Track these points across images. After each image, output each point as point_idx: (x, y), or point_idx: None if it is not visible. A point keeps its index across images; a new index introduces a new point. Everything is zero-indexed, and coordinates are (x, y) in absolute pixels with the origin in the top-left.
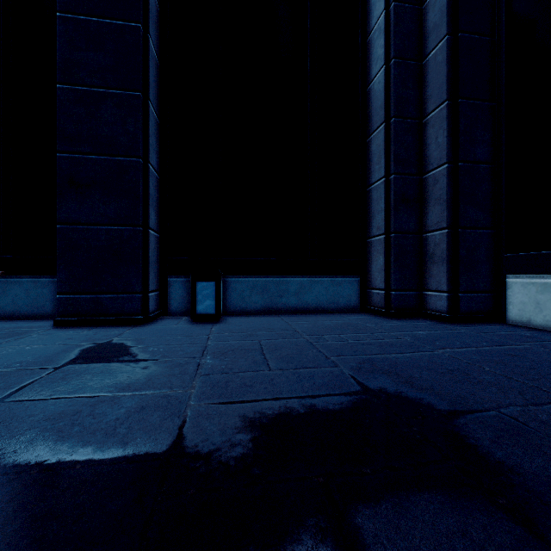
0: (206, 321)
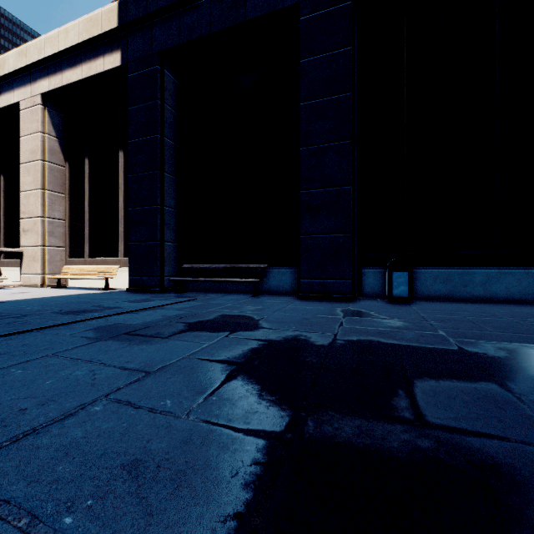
0: (399, 302)
